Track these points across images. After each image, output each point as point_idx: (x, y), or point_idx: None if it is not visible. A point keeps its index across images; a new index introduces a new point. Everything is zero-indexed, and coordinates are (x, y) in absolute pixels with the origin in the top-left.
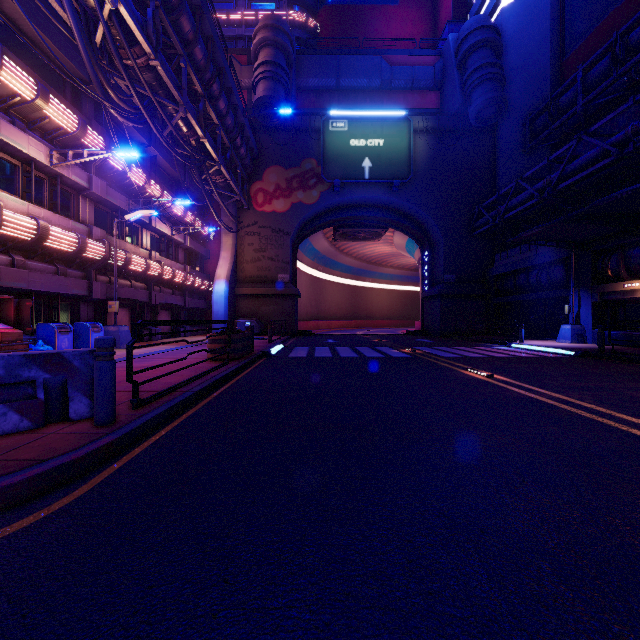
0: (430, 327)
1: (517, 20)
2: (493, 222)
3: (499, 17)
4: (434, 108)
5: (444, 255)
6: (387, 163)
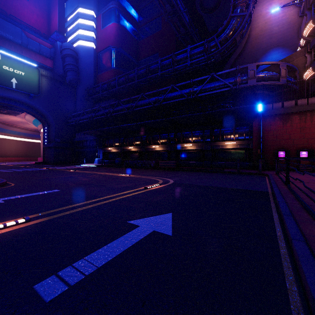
0: (48, 160)
1: (84, 52)
2: (75, 122)
3: (77, 47)
4: (50, 67)
5: (55, 131)
6: (26, 84)
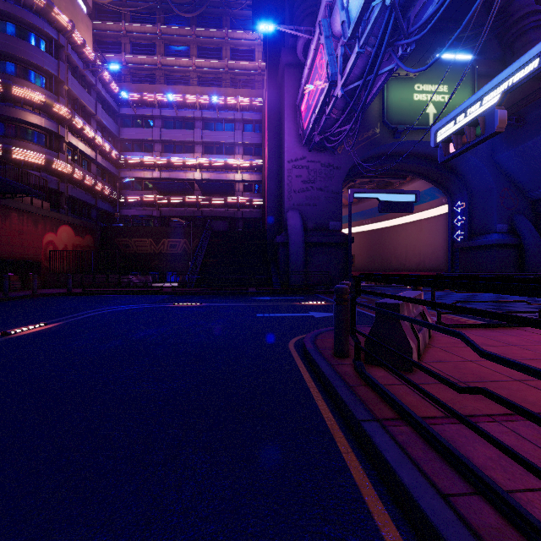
0: None
1: None
2: None
3: None
4: None
5: None
6: None
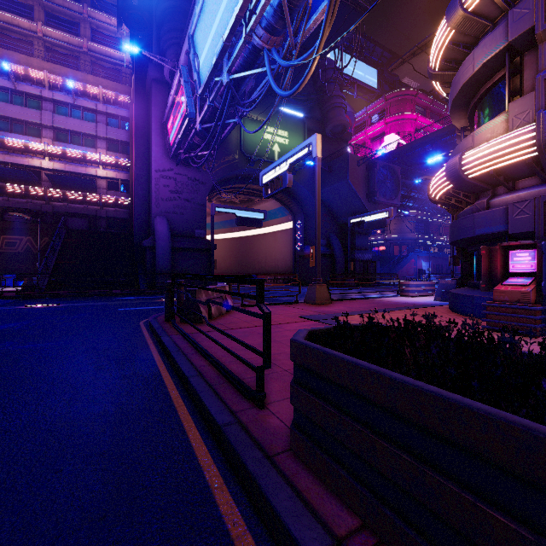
0: None
1: None
2: None
3: None
4: None
5: None
6: None
